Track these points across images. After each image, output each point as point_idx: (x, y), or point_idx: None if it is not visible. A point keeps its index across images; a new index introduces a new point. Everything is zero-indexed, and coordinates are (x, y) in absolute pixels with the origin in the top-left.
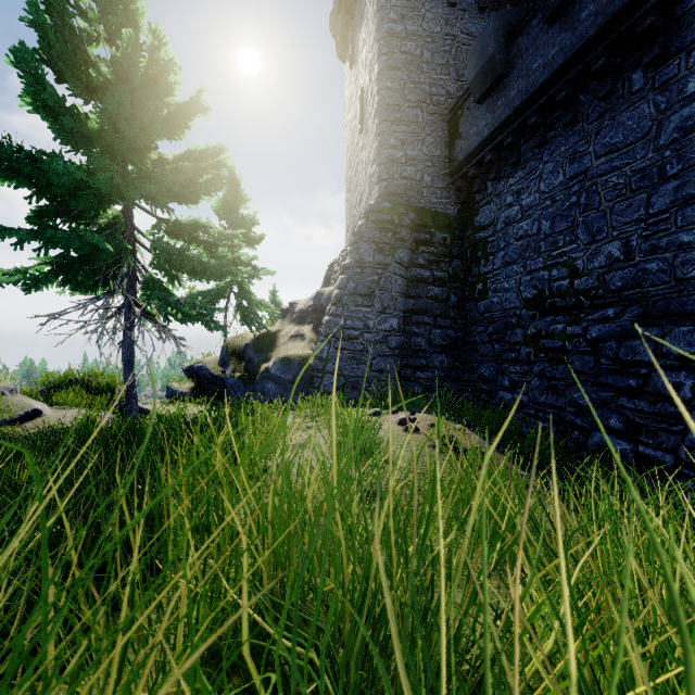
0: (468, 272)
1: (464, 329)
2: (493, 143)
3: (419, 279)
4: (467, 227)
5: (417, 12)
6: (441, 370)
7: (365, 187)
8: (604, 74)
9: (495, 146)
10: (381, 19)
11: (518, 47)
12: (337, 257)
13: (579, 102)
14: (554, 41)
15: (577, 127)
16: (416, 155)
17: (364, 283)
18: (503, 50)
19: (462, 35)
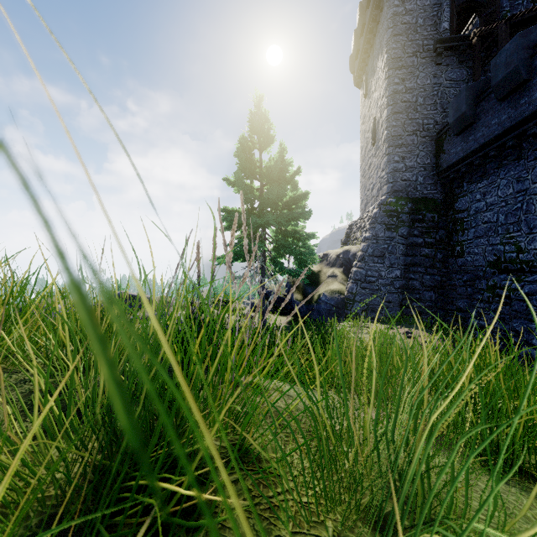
0: (450, 238)
1: (447, 275)
2: (466, 162)
3: (415, 244)
4: (449, 209)
5: (413, 74)
6: (430, 302)
7: (376, 182)
8: (536, 136)
9: (468, 163)
10: (388, 83)
11: (482, 107)
12: (354, 221)
13: (522, 147)
14: (504, 111)
15: (521, 162)
16: (412, 165)
17: (378, 249)
18: (472, 108)
19: (446, 82)
